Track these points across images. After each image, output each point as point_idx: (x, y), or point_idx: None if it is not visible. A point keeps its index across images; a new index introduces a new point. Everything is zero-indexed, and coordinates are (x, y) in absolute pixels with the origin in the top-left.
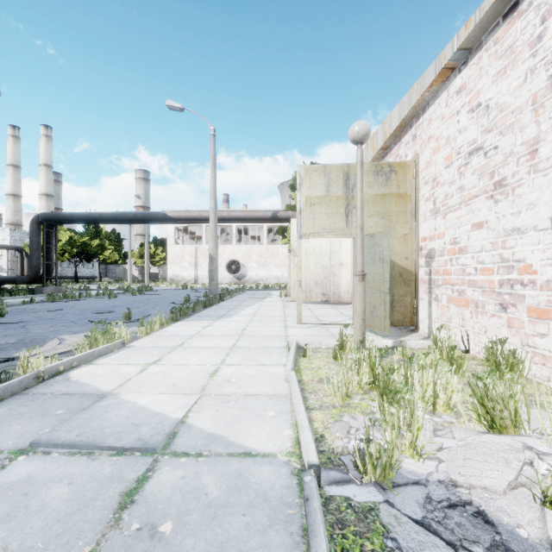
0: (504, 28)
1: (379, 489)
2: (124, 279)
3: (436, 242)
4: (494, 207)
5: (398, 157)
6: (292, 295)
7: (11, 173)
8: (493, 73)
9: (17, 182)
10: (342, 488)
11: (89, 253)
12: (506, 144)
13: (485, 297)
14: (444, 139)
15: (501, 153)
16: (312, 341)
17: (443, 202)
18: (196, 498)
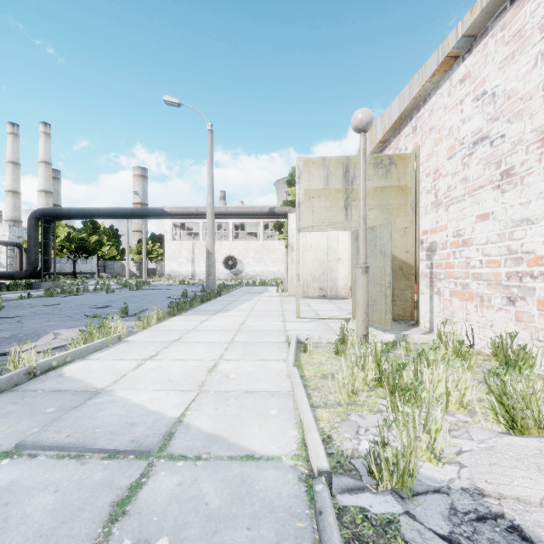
0: (512, 12)
1: (397, 498)
2: (122, 274)
3: (438, 235)
4: (501, 197)
5: (397, 150)
6: (290, 290)
7: (10, 170)
8: (500, 60)
9: (16, 179)
10: (356, 497)
11: (87, 249)
12: (514, 132)
13: (491, 290)
14: (447, 129)
15: (509, 141)
16: (312, 336)
17: (446, 194)
18: (194, 508)
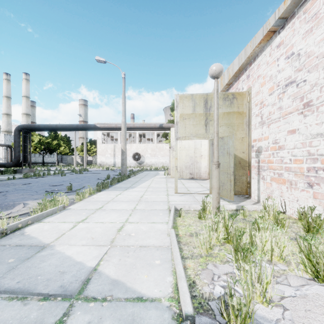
0: (311, 2)
1: None
2: (72, 163)
3: (263, 142)
4: (303, 119)
5: (237, 89)
6: (172, 174)
7: (5, 101)
8: (303, 32)
9: (9, 106)
10: None
11: (51, 148)
12: (312, 78)
13: (297, 178)
14: (268, 77)
15: (308, 84)
16: (184, 206)
17: (268, 117)
18: None
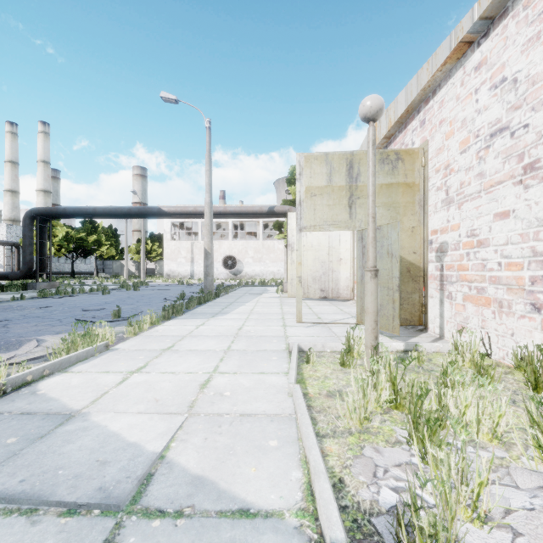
0: None
1: None
2: (121, 274)
3: (450, 235)
4: (524, 193)
5: (403, 145)
6: (290, 291)
7: (9, 170)
8: (523, 42)
9: (15, 178)
10: None
11: (85, 248)
12: (540, 121)
13: (511, 295)
14: (459, 121)
15: (533, 131)
16: (315, 344)
17: (458, 190)
18: None
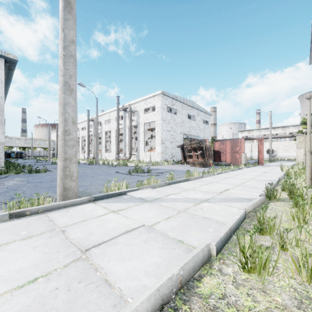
0: None
1: None
2: None
3: None
4: None
5: None
6: (298, 160)
7: None
8: None
9: None
10: None
11: None
12: None
13: None
14: None
15: None
16: None
17: None
18: None
